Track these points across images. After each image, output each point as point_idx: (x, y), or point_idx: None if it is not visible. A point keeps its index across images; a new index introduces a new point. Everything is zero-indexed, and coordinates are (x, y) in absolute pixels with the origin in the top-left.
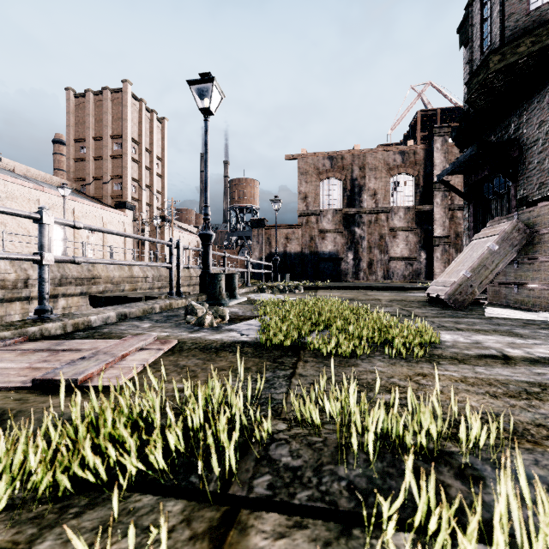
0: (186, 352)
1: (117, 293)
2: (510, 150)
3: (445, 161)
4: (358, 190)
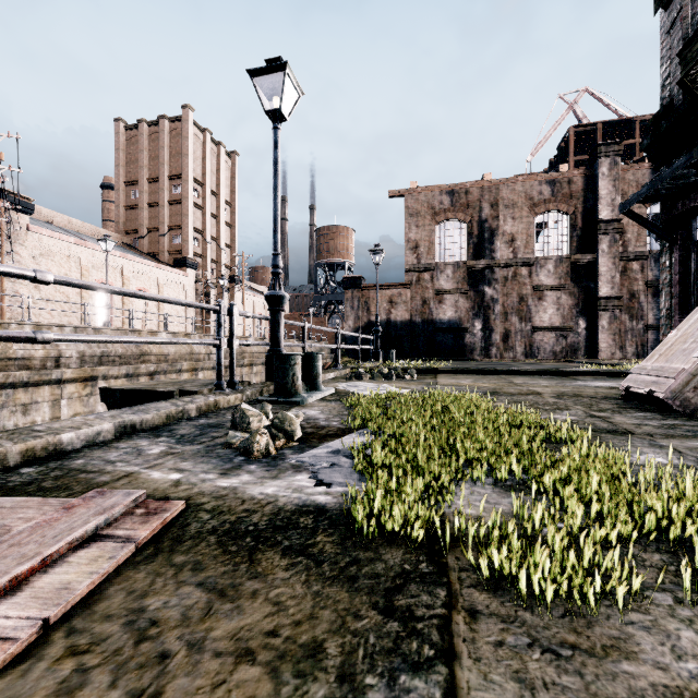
0: (185, 551)
1: (144, 383)
2: None
3: (615, 192)
4: (488, 235)
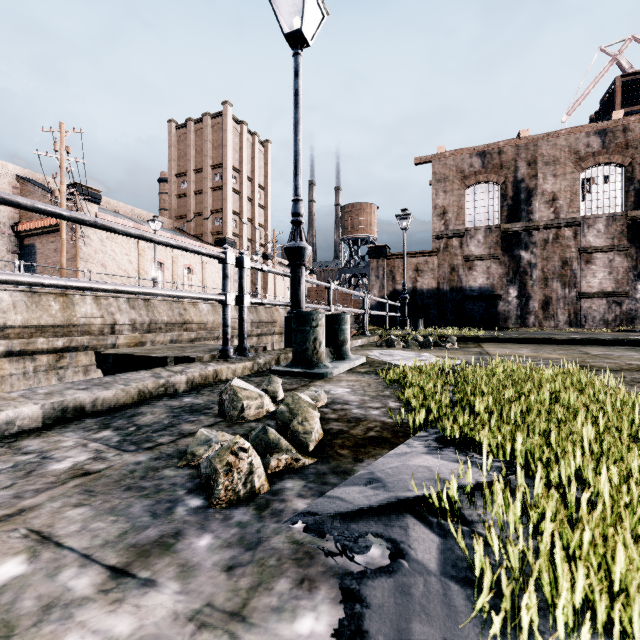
0: None
1: (147, 347)
2: None
3: None
4: (525, 195)
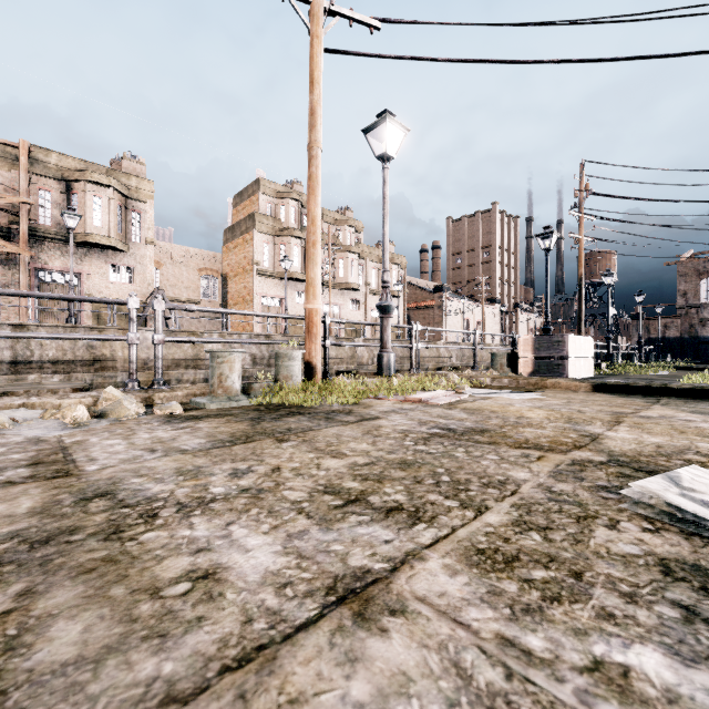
0: None
1: None
2: None
3: None
4: None
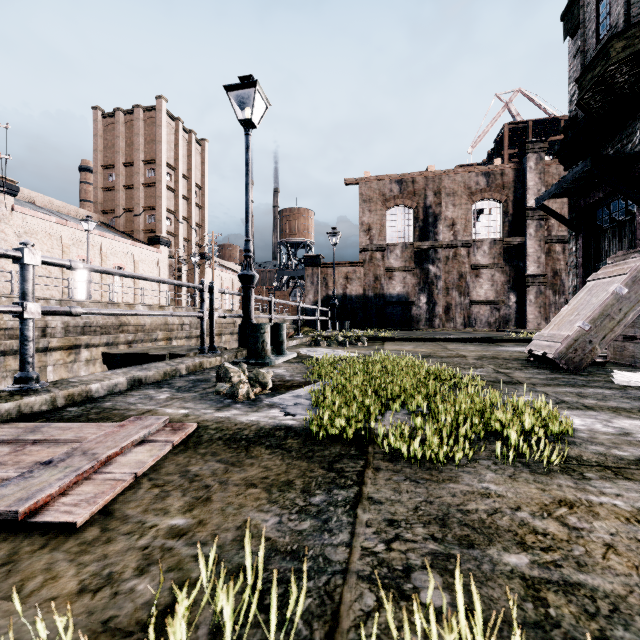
0: (204, 448)
1: (138, 349)
2: (635, 165)
3: (540, 183)
4: (432, 219)
